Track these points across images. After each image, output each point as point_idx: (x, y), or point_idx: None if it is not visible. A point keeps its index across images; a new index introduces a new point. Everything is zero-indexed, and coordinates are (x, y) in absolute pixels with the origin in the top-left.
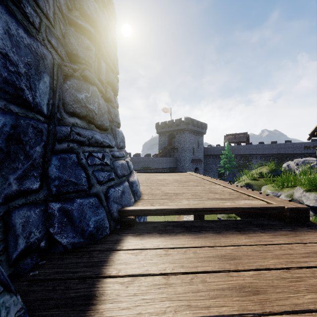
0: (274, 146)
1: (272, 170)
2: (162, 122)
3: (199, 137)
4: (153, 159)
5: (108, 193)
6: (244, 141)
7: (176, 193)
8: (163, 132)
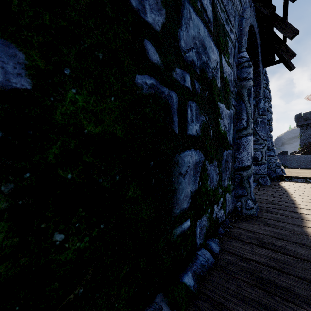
0: None
1: None
2: (306, 112)
3: None
4: (291, 157)
5: (275, 170)
6: None
7: (305, 175)
8: (307, 125)
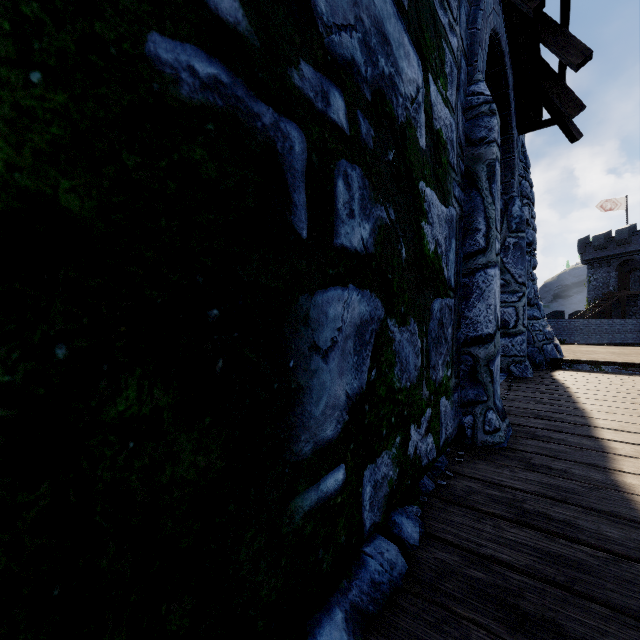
0: None
1: None
2: (598, 234)
3: None
4: (570, 322)
5: (543, 348)
6: None
7: (602, 358)
8: (602, 260)
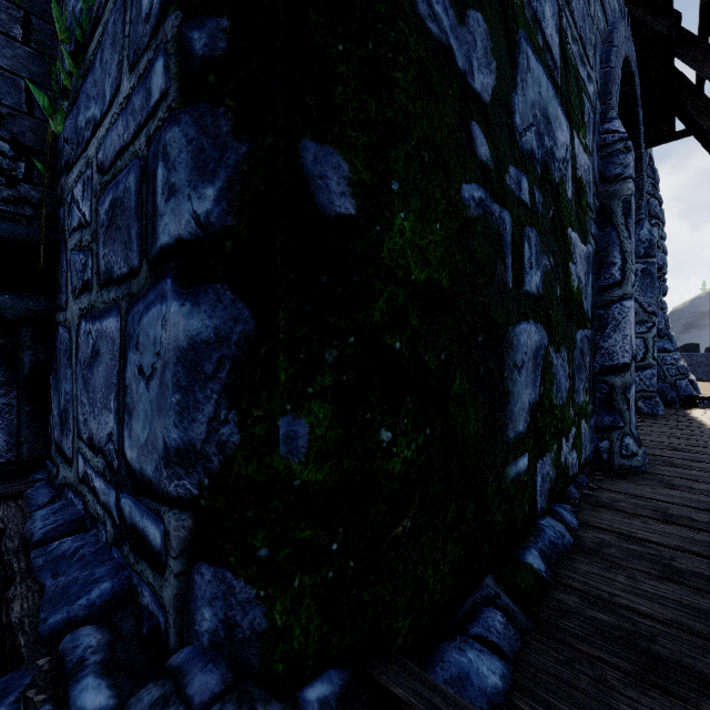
0: None
1: None
2: None
3: None
4: (708, 357)
5: (675, 384)
6: None
7: None
8: None
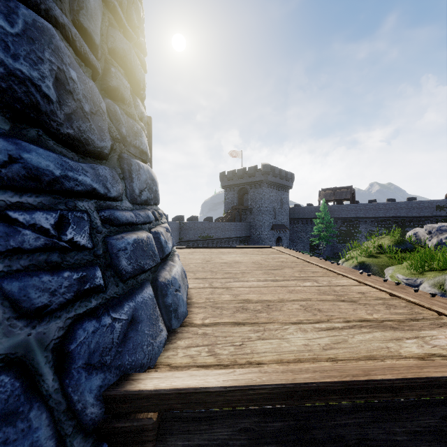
0: (391, 206)
1: (397, 241)
2: (230, 171)
3: (282, 193)
4: (216, 224)
5: (70, 342)
6: (348, 198)
7: (265, 303)
8: (231, 186)
